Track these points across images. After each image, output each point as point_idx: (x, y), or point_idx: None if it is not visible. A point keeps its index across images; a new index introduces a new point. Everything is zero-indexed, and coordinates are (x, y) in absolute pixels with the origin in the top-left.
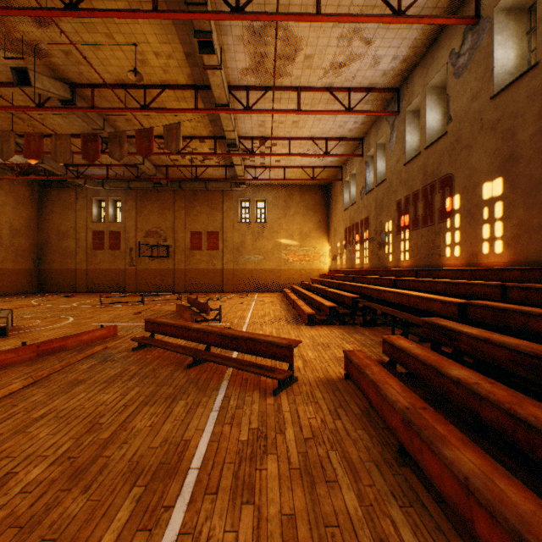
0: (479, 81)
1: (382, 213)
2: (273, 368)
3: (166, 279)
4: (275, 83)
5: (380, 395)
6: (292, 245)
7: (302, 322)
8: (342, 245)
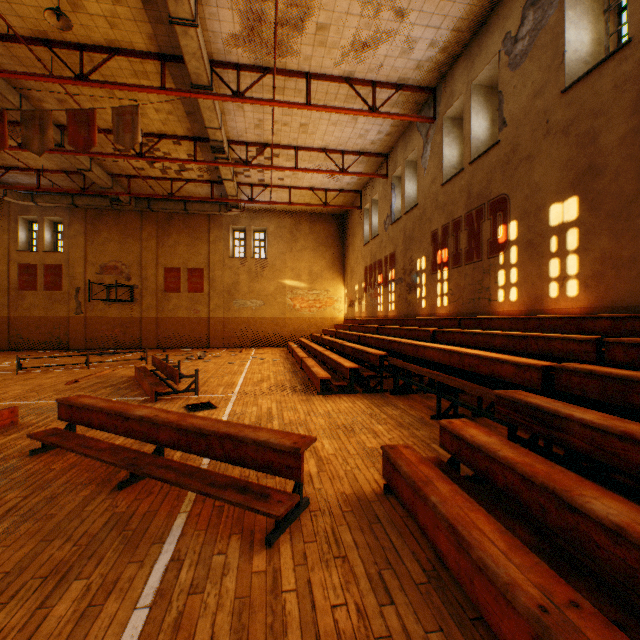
0: (545, 71)
1: (412, 248)
2: (268, 490)
3: (130, 331)
4: (277, 63)
5: (468, 556)
6: (300, 287)
7: (314, 389)
8: (361, 288)
